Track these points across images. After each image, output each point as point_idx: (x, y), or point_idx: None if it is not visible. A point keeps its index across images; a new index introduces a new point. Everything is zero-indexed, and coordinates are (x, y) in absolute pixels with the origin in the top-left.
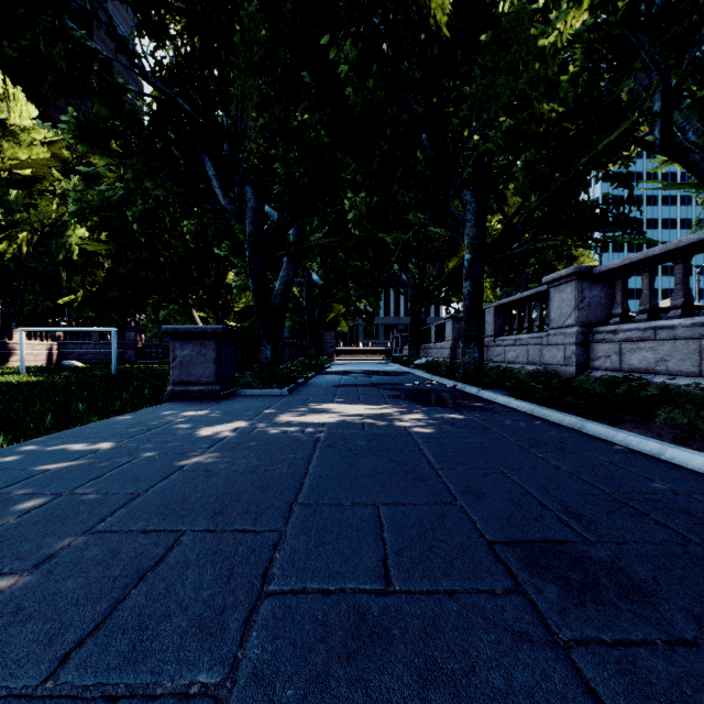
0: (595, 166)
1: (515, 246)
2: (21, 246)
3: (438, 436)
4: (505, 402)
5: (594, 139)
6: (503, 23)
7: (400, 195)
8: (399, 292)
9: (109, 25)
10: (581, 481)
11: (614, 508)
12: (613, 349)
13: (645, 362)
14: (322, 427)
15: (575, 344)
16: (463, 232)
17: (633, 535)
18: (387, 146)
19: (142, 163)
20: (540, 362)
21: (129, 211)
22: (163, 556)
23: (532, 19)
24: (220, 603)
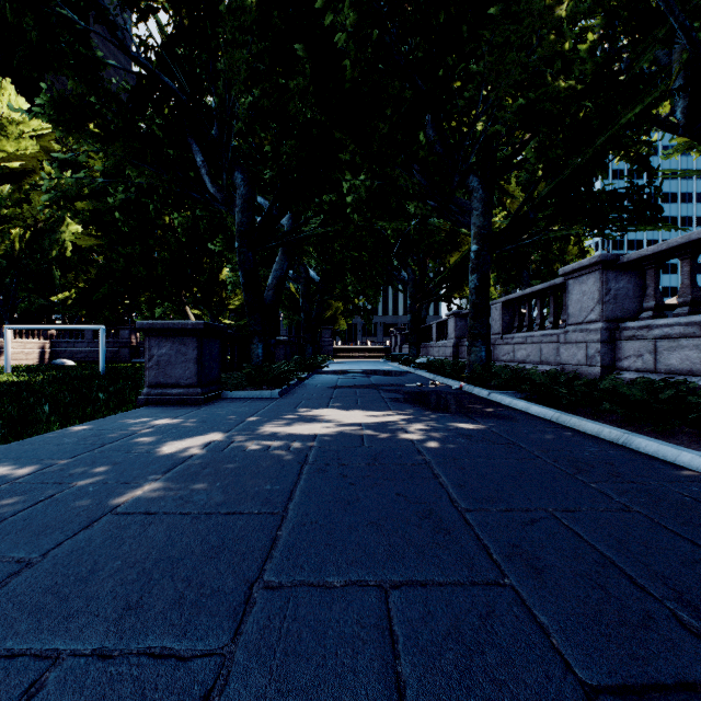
0: (614, 148)
1: (525, 237)
2: (13, 243)
3: (454, 454)
4: (522, 407)
5: (613, 118)
6: None
7: (402, 180)
8: (399, 289)
9: None
10: (671, 534)
11: None
12: (646, 347)
13: (688, 362)
14: (313, 441)
15: (600, 342)
16: (468, 223)
17: None
18: (388, 127)
19: (122, 146)
20: (555, 361)
21: (110, 200)
22: None
23: None
24: None
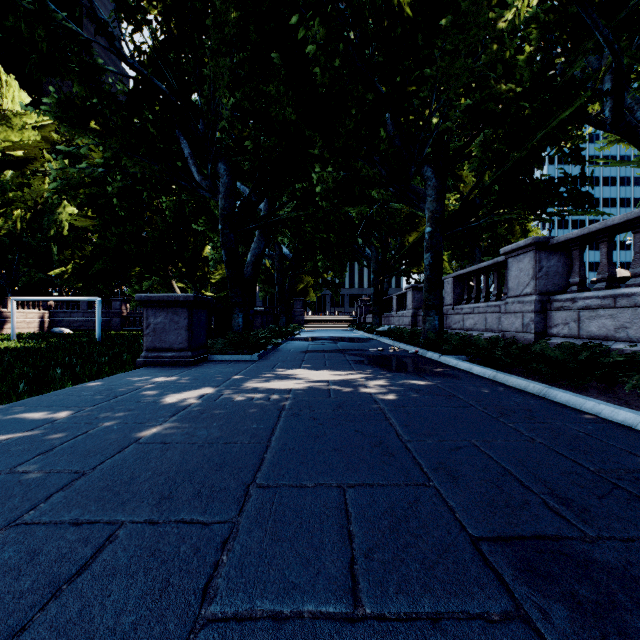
0: (550, 143)
1: (473, 220)
2: (15, 223)
3: (404, 403)
4: (466, 367)
5: (549, 117)
6: (462, 7)
7: (365, 171)
8: (363, 264)
9: (88, 9)
10: (560, 456)
11: (605, 491)
12: (571, 316)
13: (604, 329)
14: (288, 394)
15: (534, 312)
16: (423, 207)
17: (636, 528)
18: (352, 124)
19: (120, 140)
20: (498, 329)
21: (109, 187)
22: (89, 559)
23: (491, 2)
24: (142, 636)
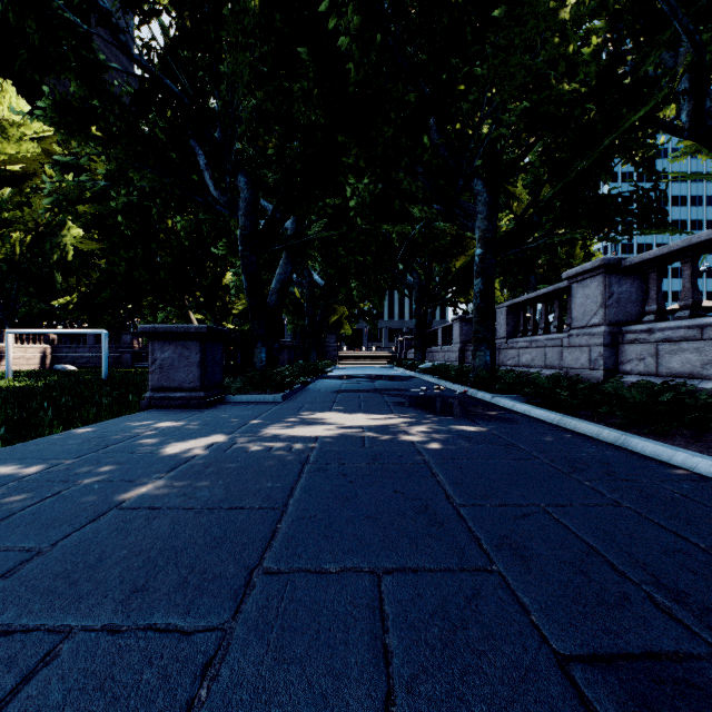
0: (619, 152)
1: (530, 241)
2: (14, 247)
3: (453, 454)
4: (525, 410)
5: (618, 121)
6: None
7: (406, 184)
8: (404, 293)
9: None
10: (657, 526)
11: None
12: (648, 350)
13: (688, 365)
14: (314, 442)
15: (603, 346)
16: (473, 227)
17: None
18: (392, 130)
19: (125, 149)
20: (560, 366)
21: (113, 203)
22: (6, 694)
23: None
24: None
